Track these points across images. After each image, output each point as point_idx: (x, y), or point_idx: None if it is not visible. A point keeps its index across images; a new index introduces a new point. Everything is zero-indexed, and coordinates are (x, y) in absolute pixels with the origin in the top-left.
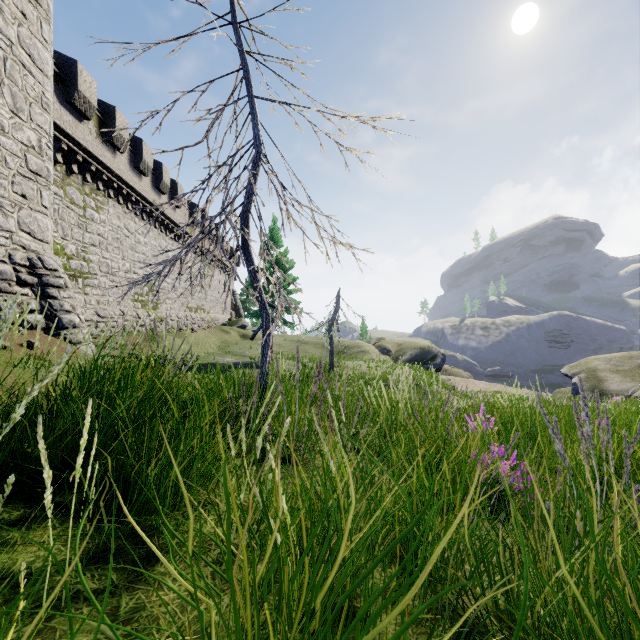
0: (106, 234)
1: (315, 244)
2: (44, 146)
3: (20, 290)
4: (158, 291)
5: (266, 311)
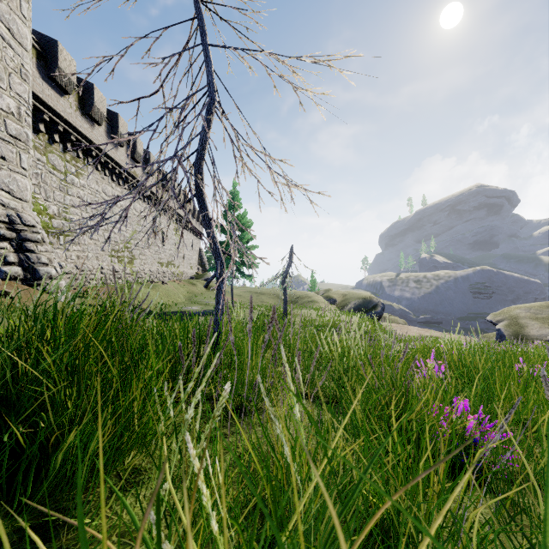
0: (85, 197)
1: (269, 192)
2: (23, 113)
3: None
4: (109, 237)
5: (220, 259)
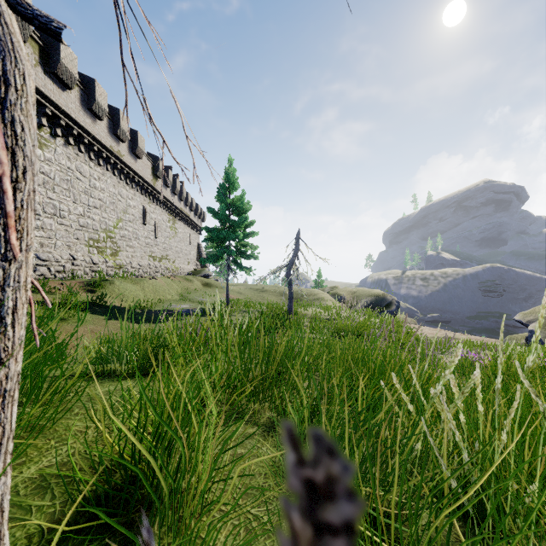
0: (52, 174)
1: None
2: None
3: None
4: None
5: None
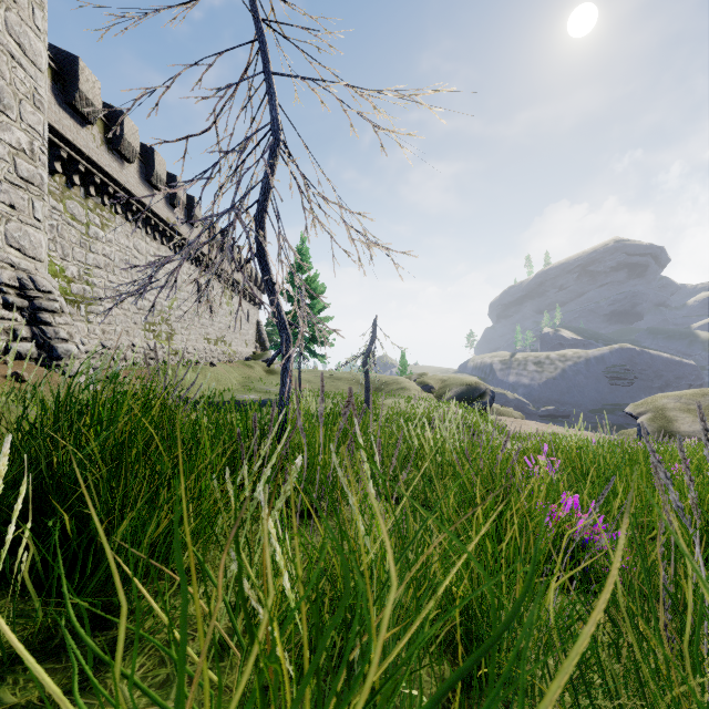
0: (113, 255)
1: (345, 251)
2: (37, 150)
3: (7, 314)
4: (153, 306)
5: (286, 332)
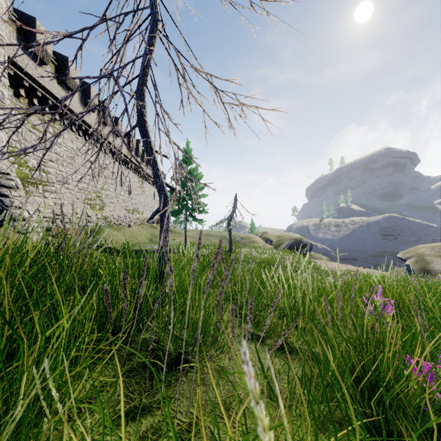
0: (62, 153)
1: (216, 123)
2: None
3: None
4: (39, 166)
5: (164, 192)
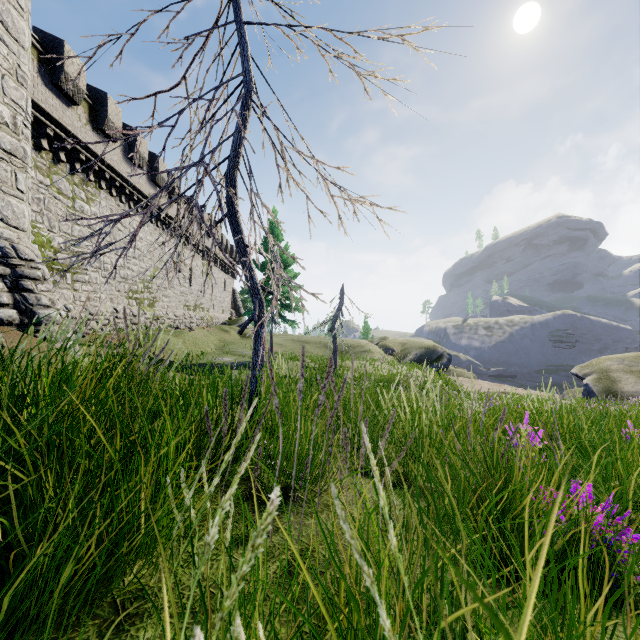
0: (97, 227)
1: (321, 212)
2: (20, 124)
3: None
4: (115, 268)
5: (259, 297)
